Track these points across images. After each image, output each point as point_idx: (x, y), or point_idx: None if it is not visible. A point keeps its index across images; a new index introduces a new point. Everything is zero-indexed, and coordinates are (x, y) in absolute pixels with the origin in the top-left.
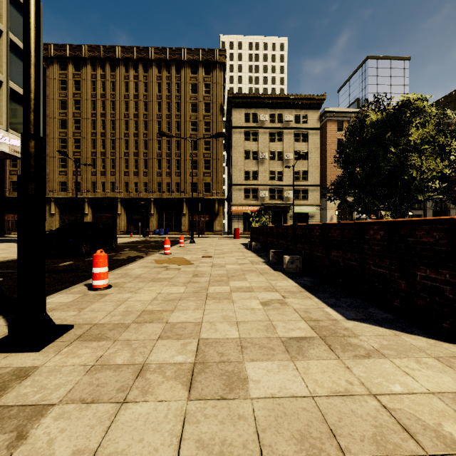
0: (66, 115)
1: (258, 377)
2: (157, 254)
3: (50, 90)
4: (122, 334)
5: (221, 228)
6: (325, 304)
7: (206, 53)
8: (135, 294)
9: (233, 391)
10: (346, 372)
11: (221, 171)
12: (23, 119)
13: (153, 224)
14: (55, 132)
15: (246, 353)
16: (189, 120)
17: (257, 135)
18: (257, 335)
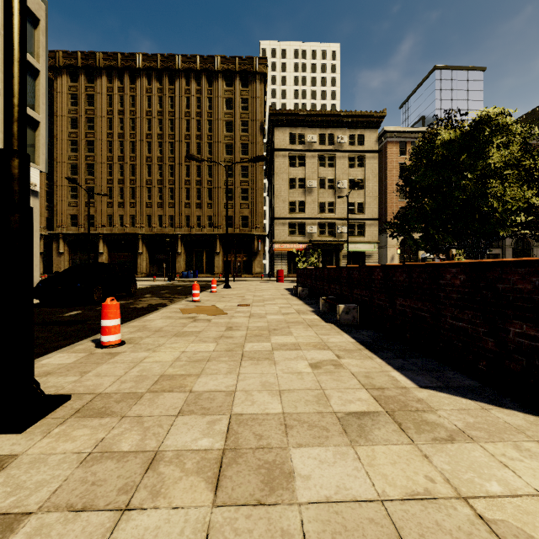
0: (77, 136)
1: (307, 471)
2: (183, 301)
3: (58, 105)
4: (133, 408)
5: (262, 270)
6: (390, 366)
7: (243, 62)
8: (153, 353)
9: (274, 492)
10: (424, 463)
11: (262, 202)
12: (4, 131)
13: (180, 265)
14: (64, 155)
15: (292, 434)
16: (223, 141)
17: (304, 159)
18: (306, 409)
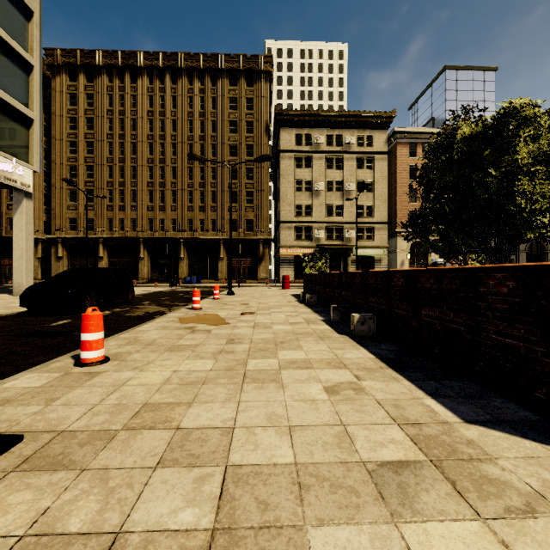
0: (76, 137)
1: None
2: (183, 309)
3: (56, 105)
4: (99, 455)
5: (267, 275)
6: (422, 391)
7: (248, 60)
8: (139, 373)
9: None
10: None
11: (267, 205)
12: None
13: (183, 271)
14: (62, 157)
15: (309, 501)
16: (227, 142)
17: (311, 161)
18: (325, 456)
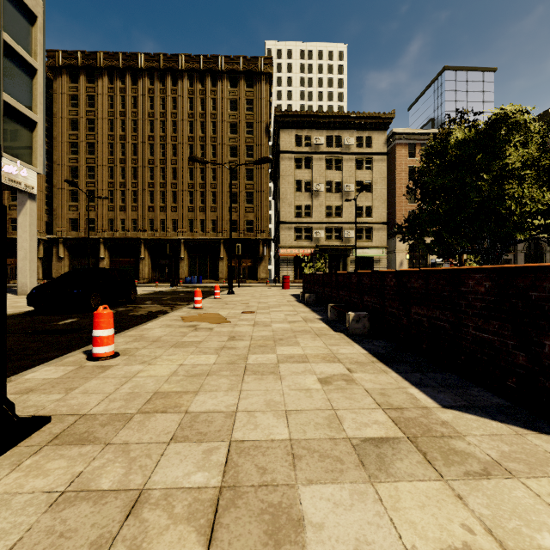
0: (77, 138)
1: (320, 518)
2: (185, 308)
3: (57, 106)
4: (119, 433)
5: (267, 275)
6: (407, 382)
7: (248, 62)
8: (148, 366)
9: (280, 548)
10: (459, 506)
11: (267, 206)
12: None
13: (184, 271)
14: (64, 158)
15: (301, 467)
16: (227, 143)
17: (311, 162)
18: (316, 434)
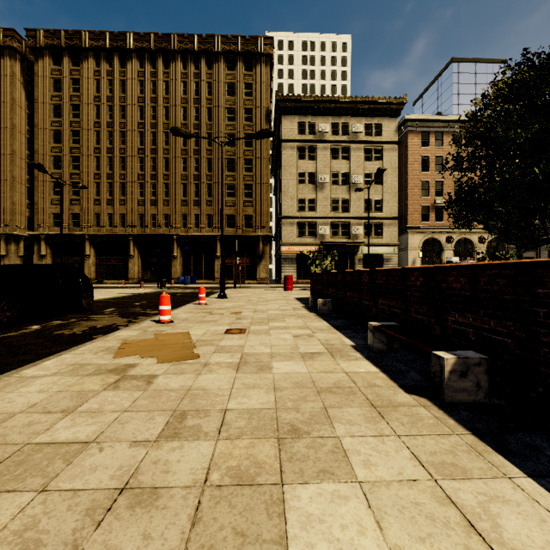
0: (61, 125)
1: None
2: (147, 321)
3: (39, 91)
4: None
5: (267, 275)
6: None
7: (247, 42)
8: None
9: None
10: None
11: (267, 199)
12: None
13: (176, 270)
14: (45, 147)
15: None
16: (224, 131)
17: (315, 152)
18: None
